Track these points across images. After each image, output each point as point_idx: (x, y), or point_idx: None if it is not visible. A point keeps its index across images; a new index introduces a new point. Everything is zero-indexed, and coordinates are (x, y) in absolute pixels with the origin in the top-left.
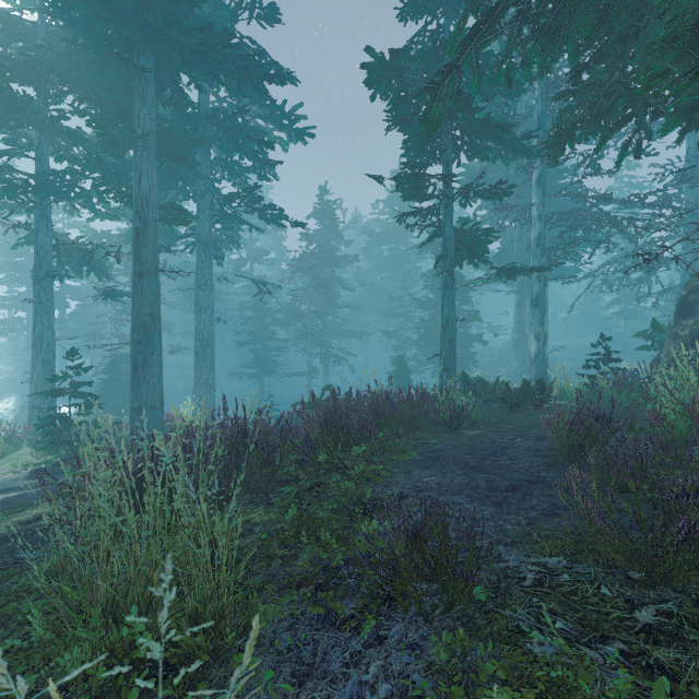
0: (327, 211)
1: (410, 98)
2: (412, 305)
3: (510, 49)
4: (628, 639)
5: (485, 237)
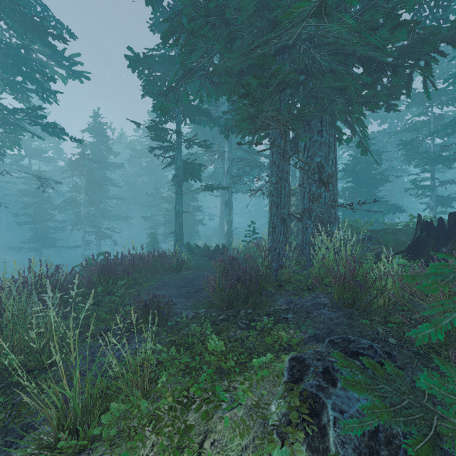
0: (99, 129)
1: (156, 81)
2: (161, 200)
3: (201, 88)
4: (214, 323)
5: (199, 167)
